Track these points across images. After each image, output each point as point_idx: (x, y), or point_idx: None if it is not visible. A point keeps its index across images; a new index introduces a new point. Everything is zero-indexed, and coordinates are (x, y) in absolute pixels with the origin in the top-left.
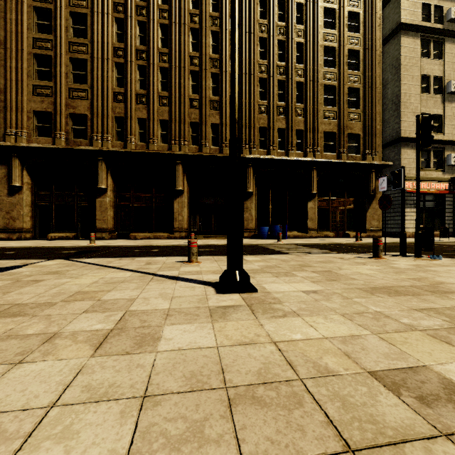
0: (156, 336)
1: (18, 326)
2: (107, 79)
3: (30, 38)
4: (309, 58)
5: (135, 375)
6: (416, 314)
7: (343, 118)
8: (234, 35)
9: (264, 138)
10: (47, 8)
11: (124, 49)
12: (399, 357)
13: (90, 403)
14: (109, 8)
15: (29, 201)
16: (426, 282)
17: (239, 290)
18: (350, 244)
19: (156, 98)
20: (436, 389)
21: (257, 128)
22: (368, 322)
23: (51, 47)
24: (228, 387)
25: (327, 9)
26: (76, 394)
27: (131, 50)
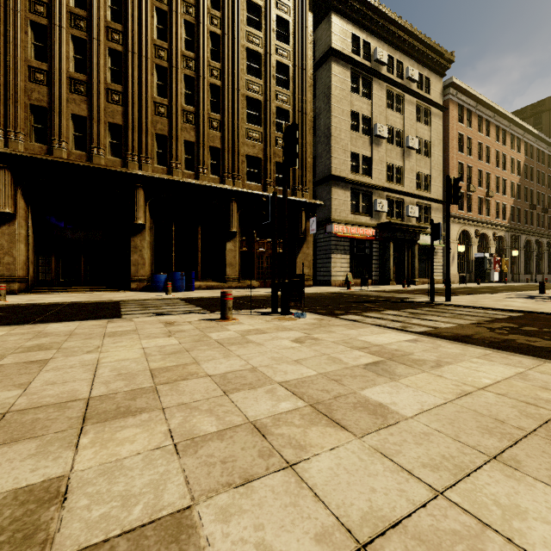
0: None
1: None
2: None
3: None
4: (228, 57)
5: None
6: None
7: (269, 142)
8: None
9: (164, 151)
10: None
11: None
12: None
13: None
14: None
15: None
16: (160, 378)
17: None
18: (260, 296)
19: None
20: None
21: (151, 134)
22: None
23: None
24: None
25: (251, 3)
26: None
27: None
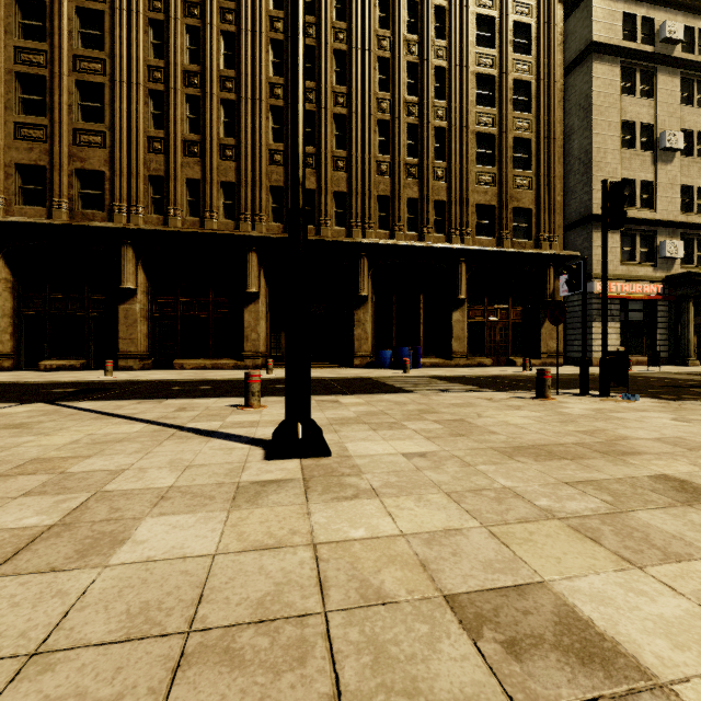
0: (121, 537)
1: None
2: (137, 116)
3: (9, 47)
4: (455, 91)
5: (42, 611)
6: (564, 491)
7: (505, 184)
8: (297, 43)
9: (386, 214)
10: (39, 1)
11: (165, 69)
12: (506, 568)
13: None
14: (139, 3)
15: (9, 309)
16: (601, 437)
17: (301, 453)
18: (514, 376)
19: (215, 148)
20: (542, 626)
21: (374, 197)
22: (484, 506)
23: (45, 62)
24: (193, 632)
25: (482, 17)
26: None
27: (176, 72)
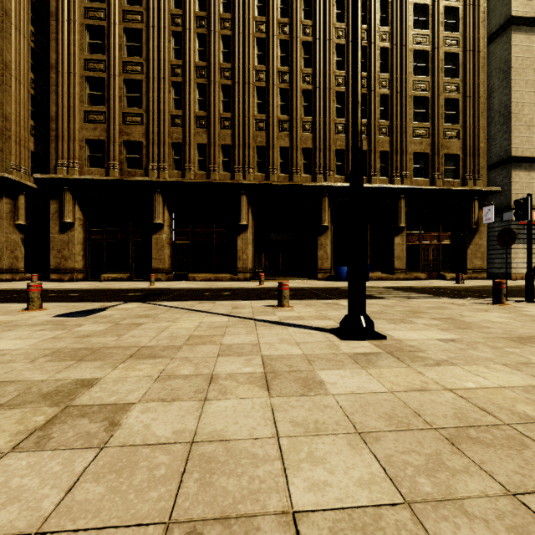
0: (317, 380)
1: (167, 367)
2: (164, 101)
3: (82, 60)
4: (396, 66)
5: (330, 414)
6: None
7: (437, 135)
8: (358, 55)
9: (342, 163)
10: (100, 26)
11: (182, 66)
12: None
13: (311, 436)
14: (165, 21)
15: (81, 239)
16: None
17: (367, 337)
18: (451, 287)
19: (217, 120)
20: None
21: (333, 151)
22: None
23: (104, 68)
24: (436, 428)
25: (417, 6)
26: (290, 428)
27: (190, 67)
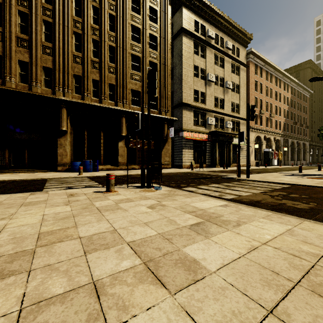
0: None
1: None
2: None
3: None
4: (119, 29)
5: None
6: None
7: (145, 82)
8: None
9: (79, 85)
10: None
11: None
12: None
13: None
14: None
15: None
16: (42, 241)
17: None
18: (138, 175)
19: None
20: None
21: (71, 74)
22: None
23: None
24: None
25: None
26: None
27: None
